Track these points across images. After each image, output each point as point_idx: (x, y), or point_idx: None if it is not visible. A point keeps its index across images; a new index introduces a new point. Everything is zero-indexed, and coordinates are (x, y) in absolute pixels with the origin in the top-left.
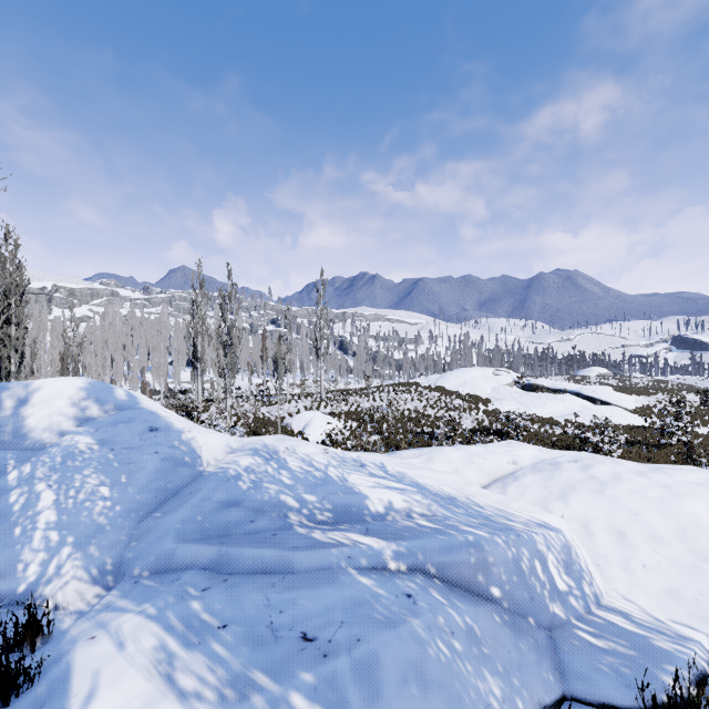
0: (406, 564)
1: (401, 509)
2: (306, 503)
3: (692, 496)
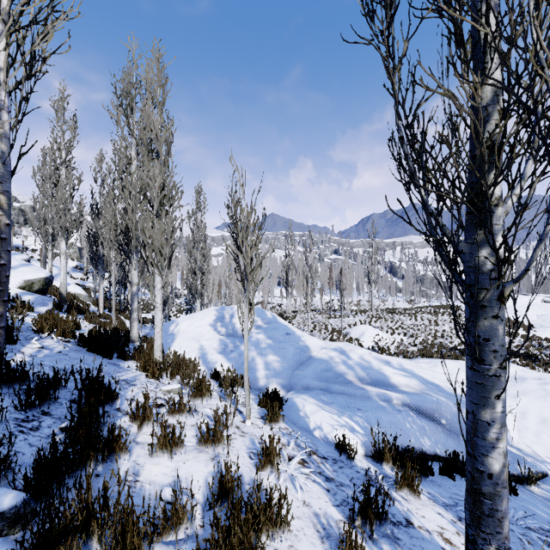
0: (401, 402)
1: (405, 384)
2: (359, 375)
3: None
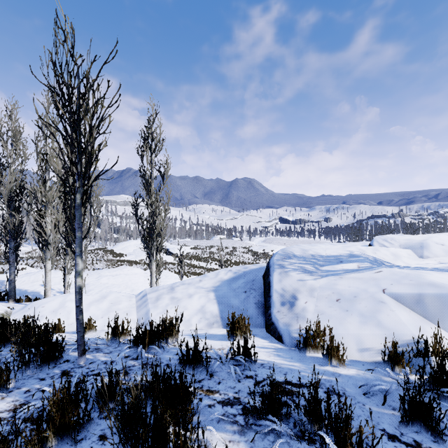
0: None
1: None
2: None
3: None
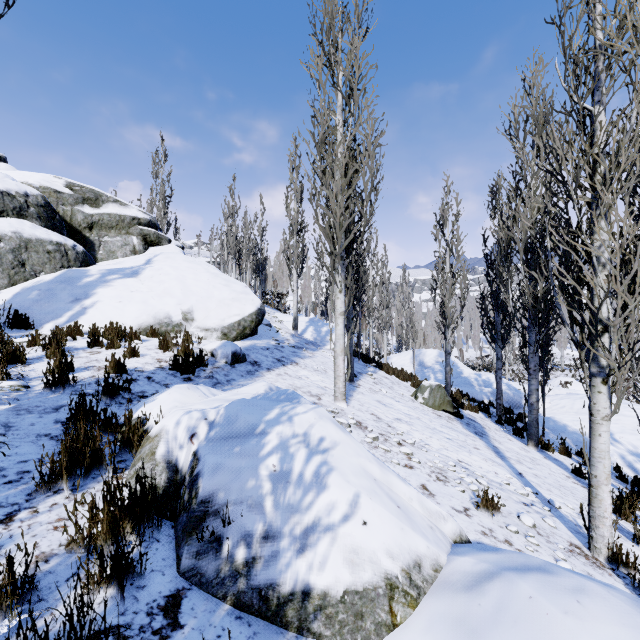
0: (487, 391)
1: None
2: (479, 383)
3: None
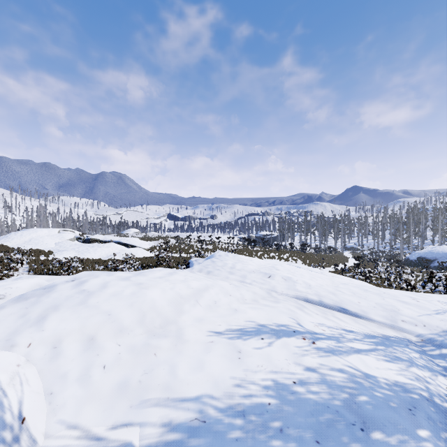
0: None
1: None
2: None
3: (154, 286)
